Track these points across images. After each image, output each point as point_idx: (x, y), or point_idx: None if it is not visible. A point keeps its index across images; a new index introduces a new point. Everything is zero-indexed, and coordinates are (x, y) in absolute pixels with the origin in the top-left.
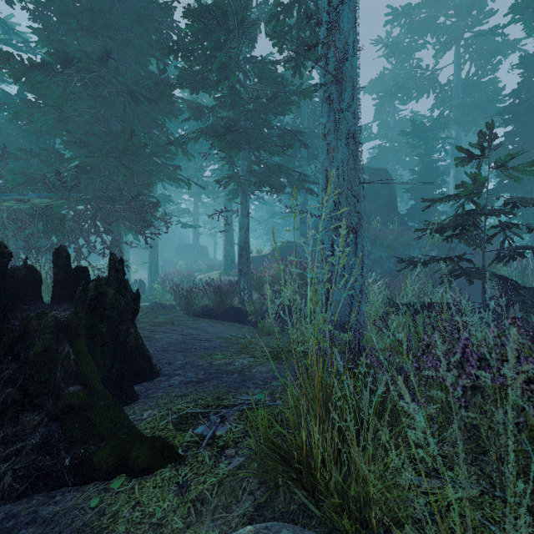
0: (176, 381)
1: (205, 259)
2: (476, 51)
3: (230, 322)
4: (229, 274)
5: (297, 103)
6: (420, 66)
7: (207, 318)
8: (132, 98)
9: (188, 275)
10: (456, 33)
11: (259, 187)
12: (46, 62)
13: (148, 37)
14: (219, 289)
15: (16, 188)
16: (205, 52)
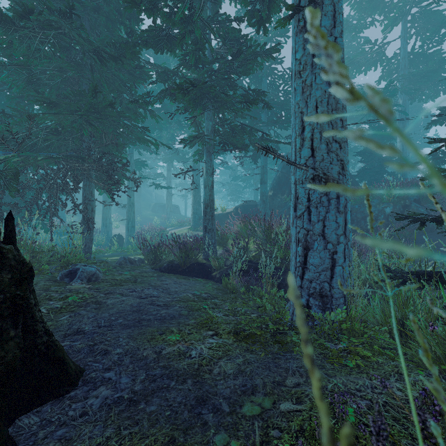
0: (96, 401)
1: (177, 217)
2: (422, 25)
3: (195, 277)
4: (197, 230)
5: (260, 64)
6: (369, 40)
7: (172, 273)
8: (98, 57)
9: (161, 230)
10: (404, 8)
11: (223, 152)
12: (4, 14)
13: (118, 4)
14: (184, 245)
15: None
16: (168, 4)
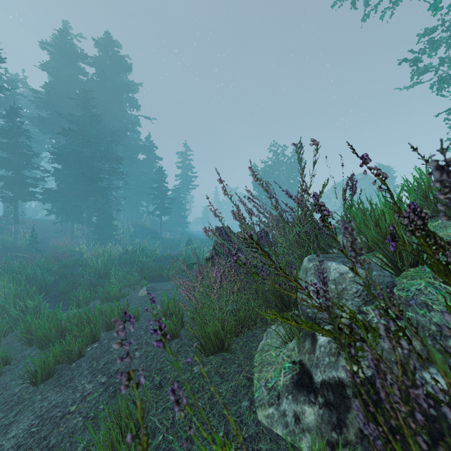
0: None
1: None
2: None
3: None
4: None
5: None
6: None
7: None
8: None
9: None
10: None
11: None
12: None
13: None
14: None
15: None
16: None
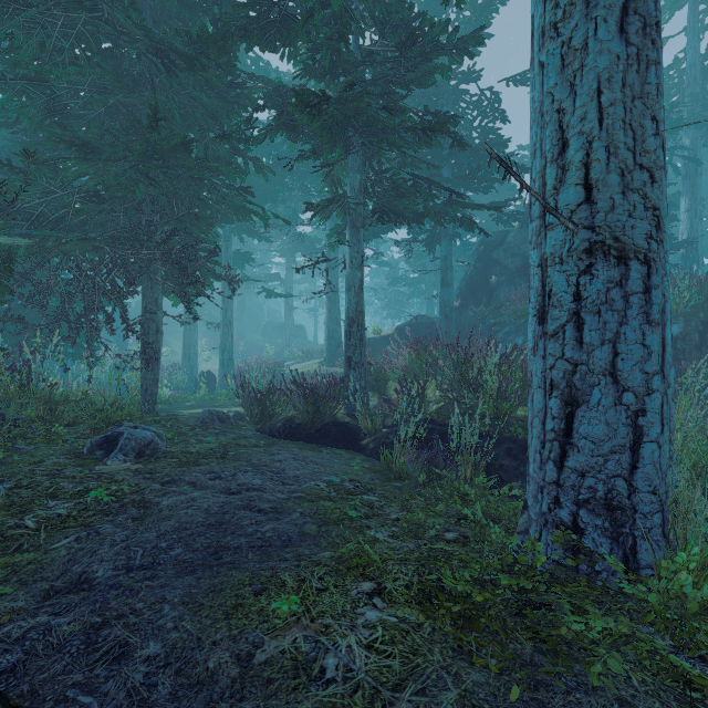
0: None
1: (302, 344)
2: None
3: (331, 448)
4: (334, 365)
5: (446, 68)
6: None
7: (292, 440)
8: (163, 63)
9: (275, 366)
10: None
11: (378, 235)
12: None
13: None
14: (312, 390)
15: None
16: None
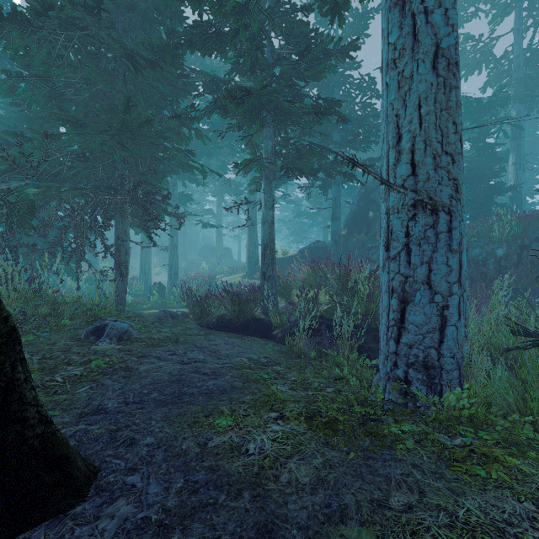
0: (111, 525)
1: (229, 262)
2: None
3: (251, 337)
4: (253, 277)
5: (333, 66)
6: (471, 36)
7: (223, 331)
8: (132, 64)
9: (209, 278)
10: None
11: (285, 181)
12: (19, 12)
13: None
14: (237, 296)
15: (0, 176)
16: None
